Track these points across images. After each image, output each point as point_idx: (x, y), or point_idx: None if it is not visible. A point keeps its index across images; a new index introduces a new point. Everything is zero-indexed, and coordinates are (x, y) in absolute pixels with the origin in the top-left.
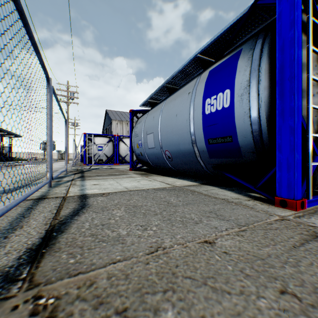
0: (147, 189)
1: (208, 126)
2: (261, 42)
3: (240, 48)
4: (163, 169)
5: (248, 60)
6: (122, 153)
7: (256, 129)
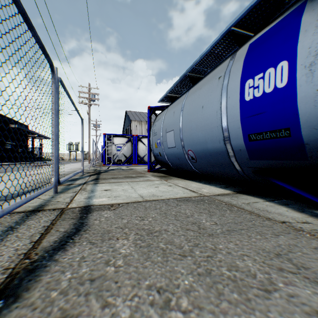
0: (167, 199)
1: (249, 117)
2: None
3: (303, 0)
4: (185, 171)
5: None
6: (141, 153)
7: None
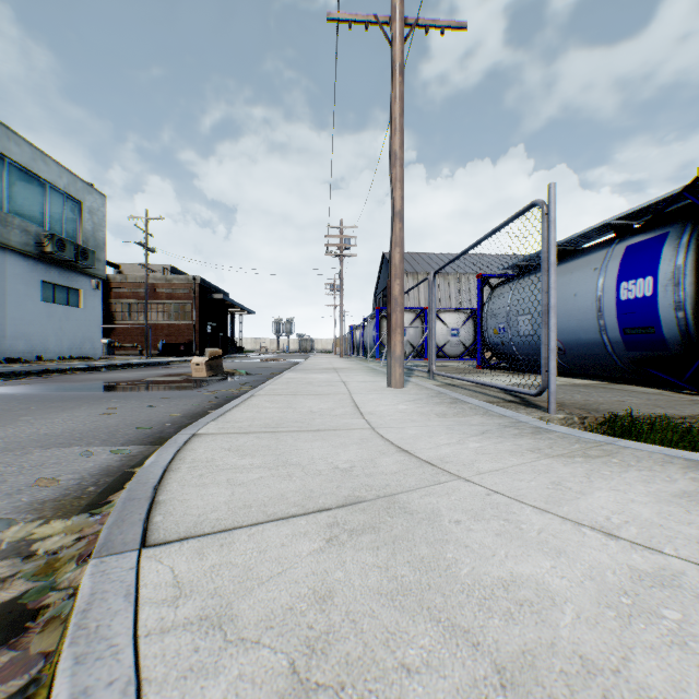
0: None
1: (623, 314)
2: (688, 233)
3: (666, 230)
4: None
5: (673, 250)
6: (439, 340)
7: (681, 323)
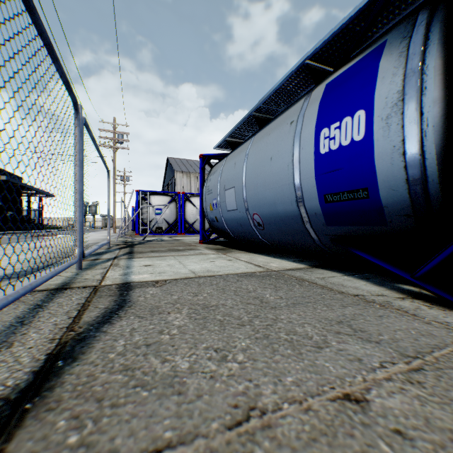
0: (226, 275)
1: (325, 173)
2: (425, 23)
3: (383, 40)
4: (250, 241)
5: (400, 57)
6: (190, 219)
7: (415, 176)
